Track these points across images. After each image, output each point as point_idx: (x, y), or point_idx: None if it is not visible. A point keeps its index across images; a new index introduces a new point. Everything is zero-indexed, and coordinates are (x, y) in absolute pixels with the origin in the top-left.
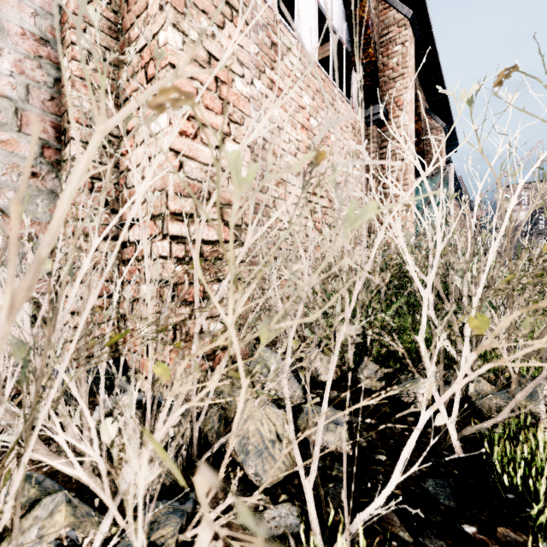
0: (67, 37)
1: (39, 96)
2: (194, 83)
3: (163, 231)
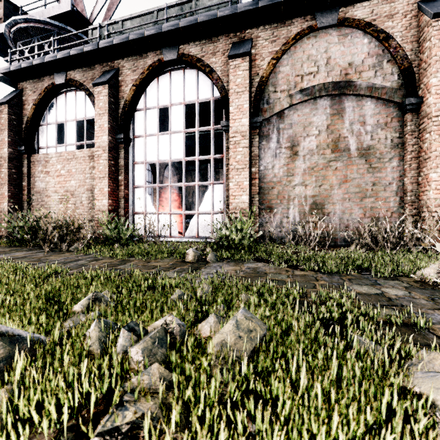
0: (406, 175)
1: (400, 188)
2: (439, 181)
3: (431, 215)
